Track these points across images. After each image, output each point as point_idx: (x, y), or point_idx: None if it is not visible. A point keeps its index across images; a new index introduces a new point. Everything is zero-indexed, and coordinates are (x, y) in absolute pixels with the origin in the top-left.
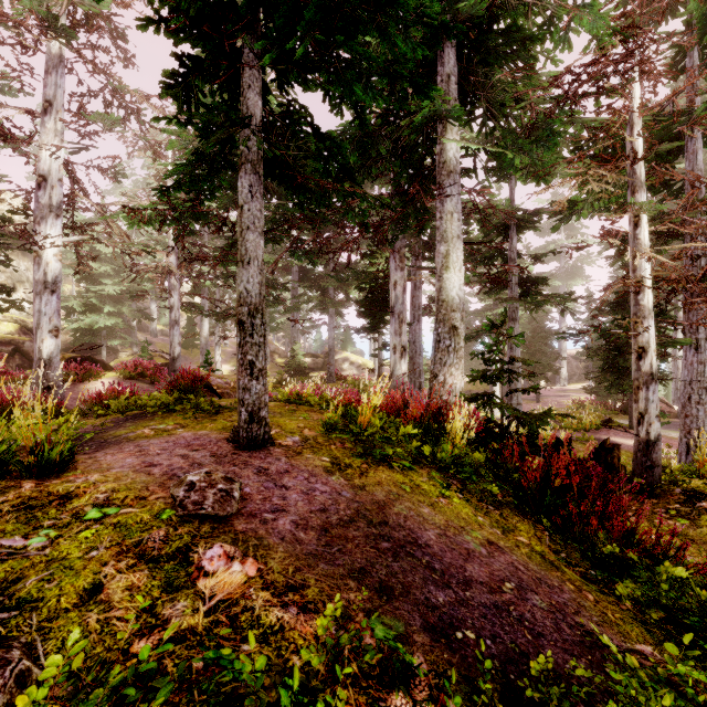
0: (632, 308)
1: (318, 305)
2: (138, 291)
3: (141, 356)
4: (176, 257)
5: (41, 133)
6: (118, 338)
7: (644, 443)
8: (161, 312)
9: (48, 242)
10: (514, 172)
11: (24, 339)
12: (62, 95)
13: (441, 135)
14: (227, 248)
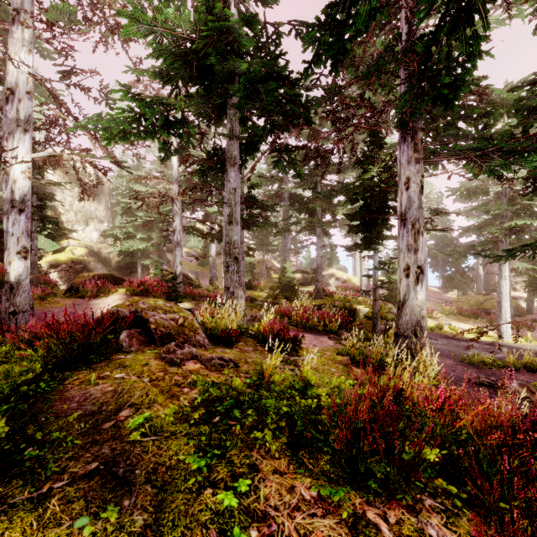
0: None
1: (307, 226)
2: (146, 217)
3: (155, 273)
4: (178, 186)
5: (9, 44)
6: (153, 258)
7: None
8: (189, 238)
9: (15, 158)
10: None
11: (90, 260)
12: (30, 2)
13: None
14: (205, 160)
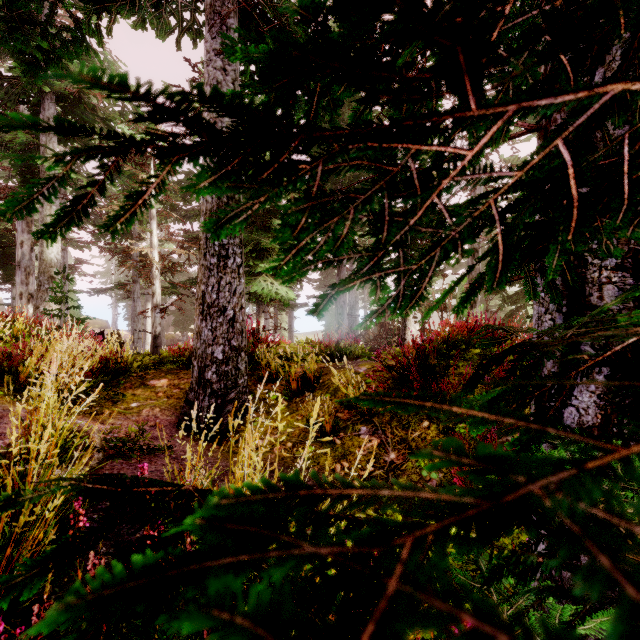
0: (151, 274)
1: None
2: None
3: None
4: None
5: None
6: None
7: (154, 336)
8: None
9: None
10: (114, 186)
11: None
12: None
13: (43, 153)
14: None
